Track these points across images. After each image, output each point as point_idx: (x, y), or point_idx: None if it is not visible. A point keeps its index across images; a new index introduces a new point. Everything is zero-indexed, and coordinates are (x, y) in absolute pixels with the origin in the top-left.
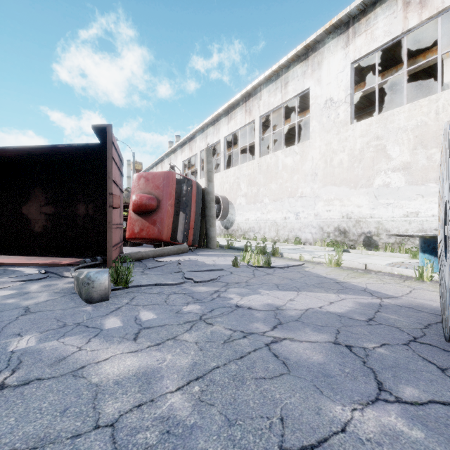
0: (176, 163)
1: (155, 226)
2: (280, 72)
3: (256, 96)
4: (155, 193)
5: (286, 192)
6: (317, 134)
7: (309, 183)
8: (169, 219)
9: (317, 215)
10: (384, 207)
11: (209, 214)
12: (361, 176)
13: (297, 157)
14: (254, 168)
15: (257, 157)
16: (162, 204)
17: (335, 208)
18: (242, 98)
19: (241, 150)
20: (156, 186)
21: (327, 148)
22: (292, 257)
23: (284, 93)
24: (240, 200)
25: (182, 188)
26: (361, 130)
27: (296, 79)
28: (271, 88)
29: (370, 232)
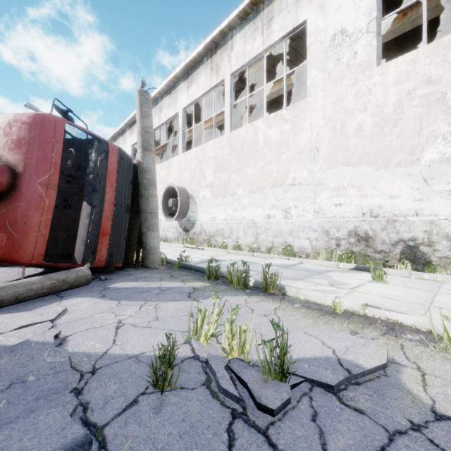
0: (124, 148)
1: (1, 229)
2: (260, 6)
3: (226, 46)
4: (8, 158)
5: (270, 178)
6: (319, 88)
7: (305, 163)
8: (42, 215)
9: (319, 212)
10: (443, 196)
11: (145, 208)
12: (396, 147)
13: (287, 125)
14: (224, 147)
15: (227, 131)
16: (23, 181)
17: (350, 200)
18: (206, 51)
19: (207, 135)
20: (12, 143)
21: (335, 108)
22: (307, 298)
23: (266, 35)
24: (204, 192)
25: (89, 158)
26: (396, 72)
27: (285, 10)
28: (247, 31)
29: (415, 239)
